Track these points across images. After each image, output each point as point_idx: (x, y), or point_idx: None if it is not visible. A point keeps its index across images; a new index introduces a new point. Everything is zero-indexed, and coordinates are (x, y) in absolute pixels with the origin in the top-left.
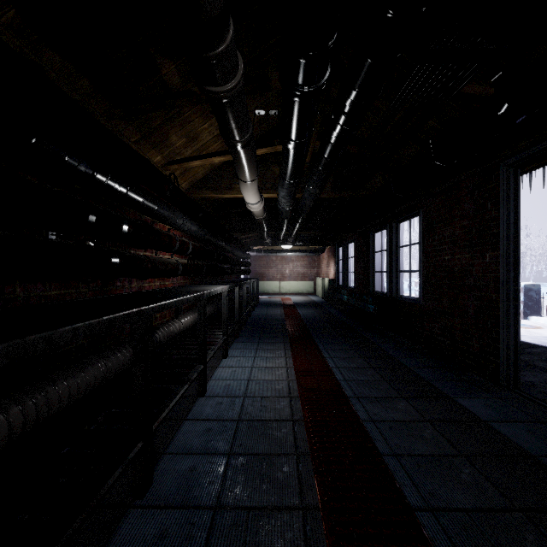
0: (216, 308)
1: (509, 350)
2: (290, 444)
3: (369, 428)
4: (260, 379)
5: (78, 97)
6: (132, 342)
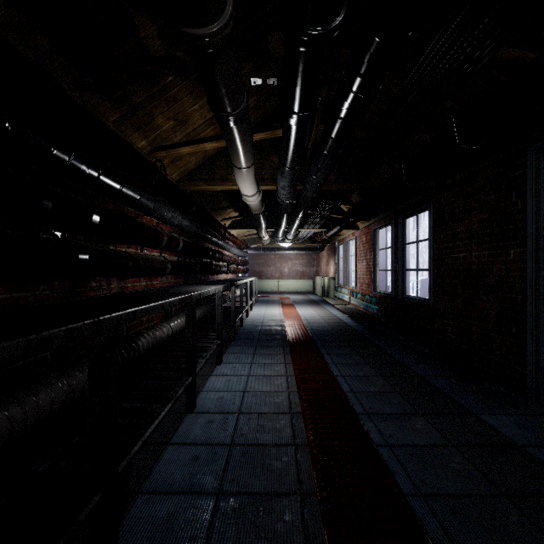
0: (211, 309)
1: (539, 359)
2: (292, 479)
3: (386, 456)
4: (257, 391)
5: (34, 57)
6: (88, 362)
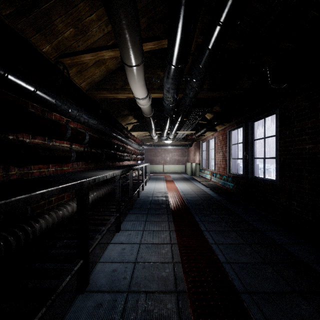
0: None
1: None
2: None
3: None
4: (146, 262)
5: None
6: None
